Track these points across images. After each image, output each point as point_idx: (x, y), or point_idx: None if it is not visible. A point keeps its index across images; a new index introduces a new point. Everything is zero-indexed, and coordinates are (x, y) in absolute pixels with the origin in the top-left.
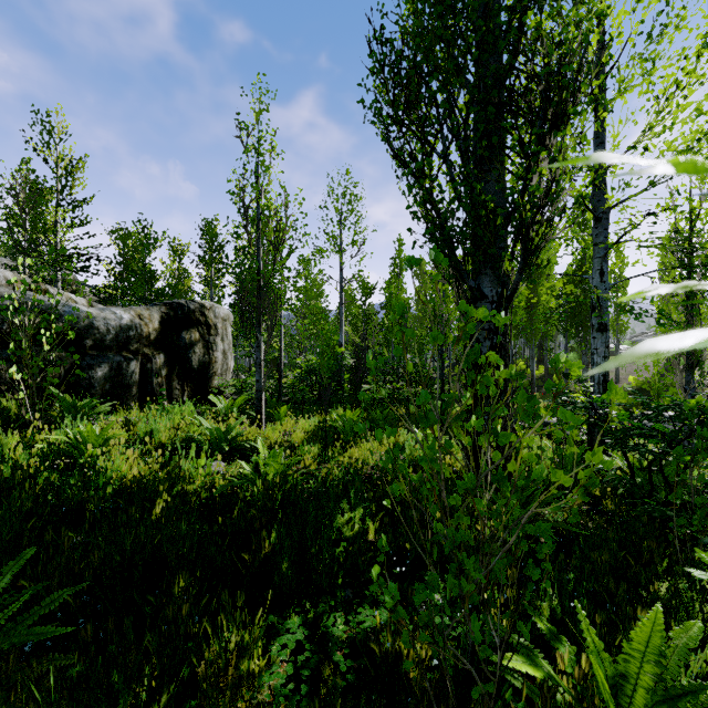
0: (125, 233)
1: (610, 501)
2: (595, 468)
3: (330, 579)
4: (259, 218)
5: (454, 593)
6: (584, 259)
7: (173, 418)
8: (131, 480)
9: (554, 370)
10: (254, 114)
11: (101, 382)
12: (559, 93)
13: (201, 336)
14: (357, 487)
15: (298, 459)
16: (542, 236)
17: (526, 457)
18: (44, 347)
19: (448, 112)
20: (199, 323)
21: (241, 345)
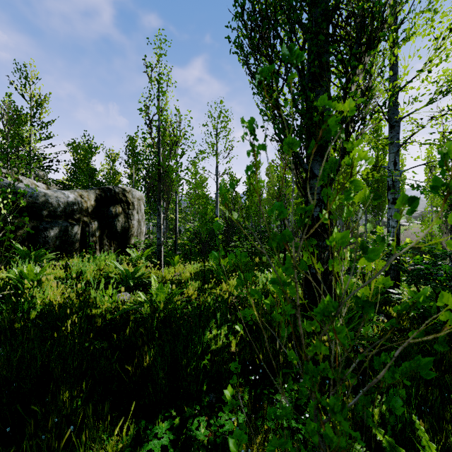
0: (77, 146)
1: (405, 321)
2: (395, 298)
3: (197, 385)
4: (159, 127)
5: (314, 441)
6: (377, 161)
7: (99, 263)
8: (48, 306)
9: (445, 163)
10: (156, 56)
11: (53, 239)
12: (372, 22)
13: (123, 210)
14: (223, 311)
15: (180, 291)
16: (358, 130)
17: (380, 281)
18: (2, 211)
19: (290, 40)
20: (122, 201)
21: (153, 219)
